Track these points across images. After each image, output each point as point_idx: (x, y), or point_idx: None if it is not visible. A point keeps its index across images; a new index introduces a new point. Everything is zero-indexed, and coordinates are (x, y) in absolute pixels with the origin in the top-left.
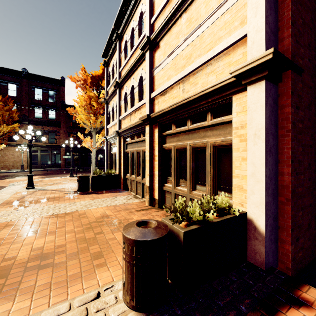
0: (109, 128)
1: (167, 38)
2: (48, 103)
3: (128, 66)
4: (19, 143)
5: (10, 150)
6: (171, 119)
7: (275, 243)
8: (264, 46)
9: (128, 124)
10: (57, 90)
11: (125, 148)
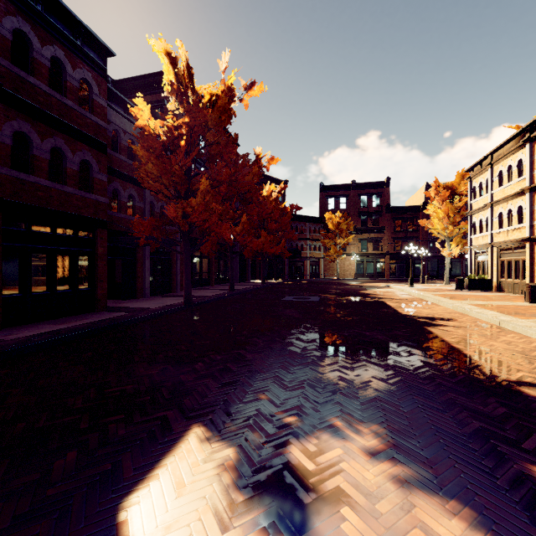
0: (474, 238)
1: None
2: (372, 209)
3: (504, 192)
4: (348, 253)
5: (342, 259)
6: None
7: None
8: None
9: (503, 238)
10: (381, 192)
11: (498, 257)
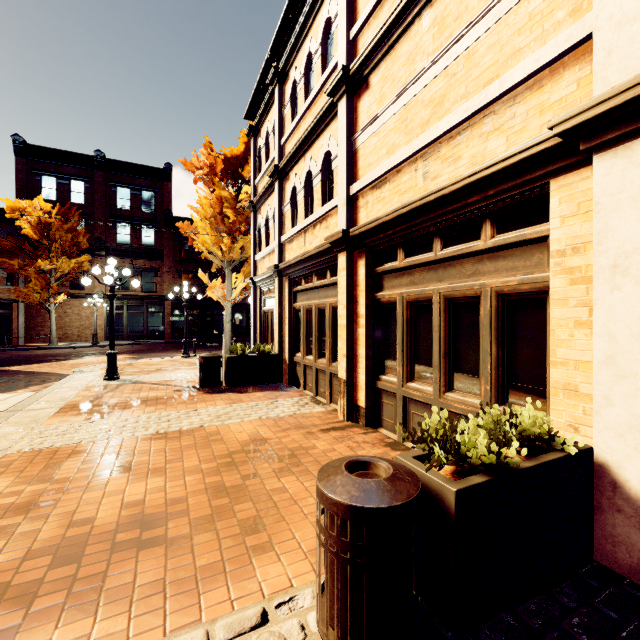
0: (260, 260)
1: (386, 67)
2: (141, 215)
3: (300, 132)
4: (89, 293)
5: (74, 305)
6: (396, 237)
7: None
8: None
9: (298, 251)
10: (158, 188)
11: (292, 300)
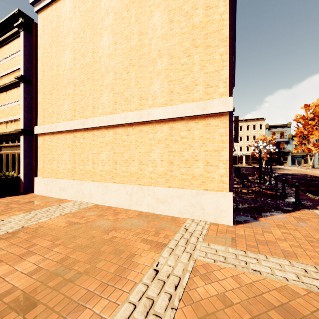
0: None
1: (0, 96)
2: None
3: None
4: None
5: None
6: (2, 139)
7: (31, 185)
8: (23, 125)
9: None
10: None
11: None
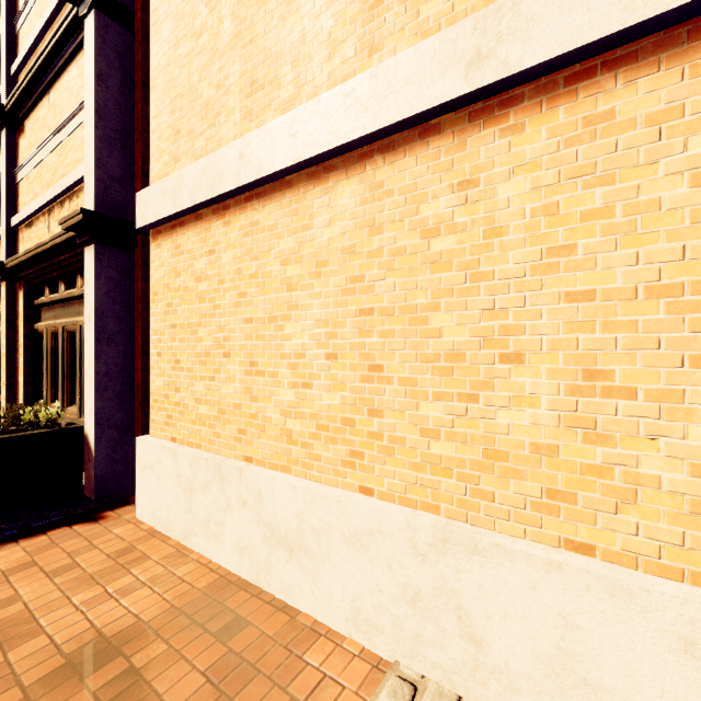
0: None
1: (33, 120)
2: None
3: None
4: None
5: None
6: (39, 276)
7: (125, 464)
8: (94, 199)
9: None
10: None
11: None
